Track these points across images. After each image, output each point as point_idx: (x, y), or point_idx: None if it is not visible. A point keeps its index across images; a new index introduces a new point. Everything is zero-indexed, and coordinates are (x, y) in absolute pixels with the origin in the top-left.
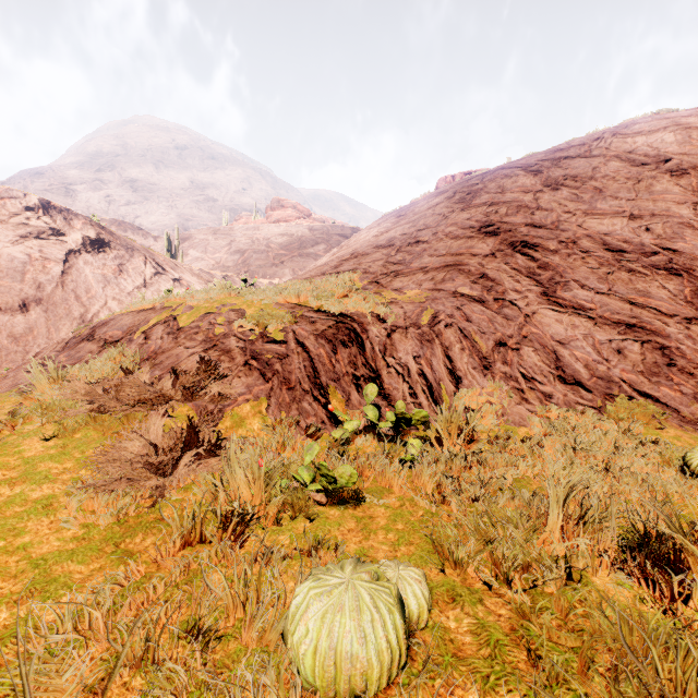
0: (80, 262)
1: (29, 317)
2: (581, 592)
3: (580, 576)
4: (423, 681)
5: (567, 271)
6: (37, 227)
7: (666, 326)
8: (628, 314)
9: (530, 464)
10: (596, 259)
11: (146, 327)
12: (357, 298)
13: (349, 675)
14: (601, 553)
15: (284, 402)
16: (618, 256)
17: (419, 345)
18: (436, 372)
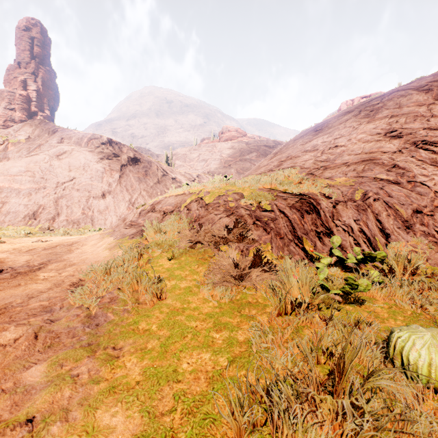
0: (127, 170)
1: (106, 201)
2: None
3: None
4: None
5: None
6: (107, 153)
7: None
8: None
9: None
10: None
11: (186, 204)
12: (307, 184)
13: None
14: None
15: (279, 246)
16: None
17: (356, 212)
18: (371, 230)
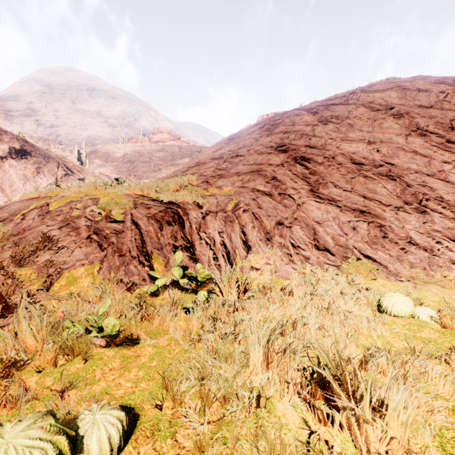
0: (6, 165)
1: None
2: (249, 424)
3: (265, 404)
4: None
5: (327, 176)
6: None
7: (384, 212)
8: (362, 204)
9: (277, 307)
10: (345, 168)
11: (26, 211)
12: (185, 191)
13: None
14: (288, 382)
15: (114, 266)
16: (359, 167)
17: (223, 224)
18: (234, 243)
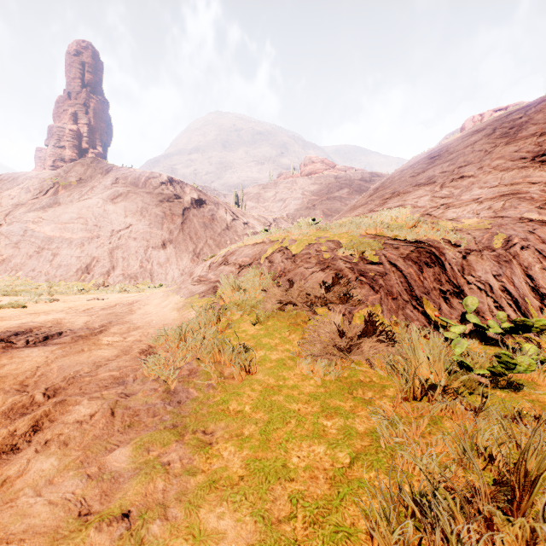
0: (190, 215)
1: (167, 252)
2: None
3: None
4: None
5: None
6: (167, 194)
7: None
8: None
9: None
10: None
11: (266, 255)
12: (425, 227)
13: None
14: None
15: (392, 309)
16: None
17: (497, 265)
18: (519, 289)
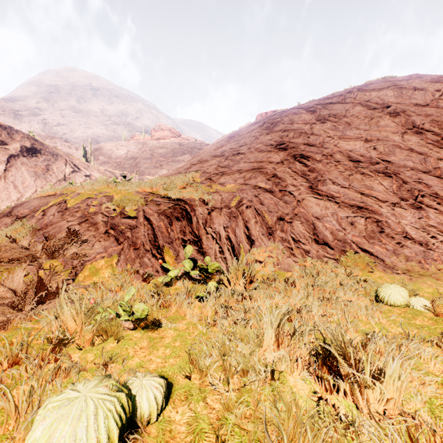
0: (18, 163)
1: None
2: (268, 390)
3: (279, 376)
4: None
5: (325, 173)
6: None
7: (381, 208)
8: (359, 200)
9: (281, 297)
10: (343, 166)
11: (46, 207)
12: (191, 189)
13: None
14: (297, 359)
15: (130, 258)
16: (356, 165)
17: (228, 219)
18: (238, 237)
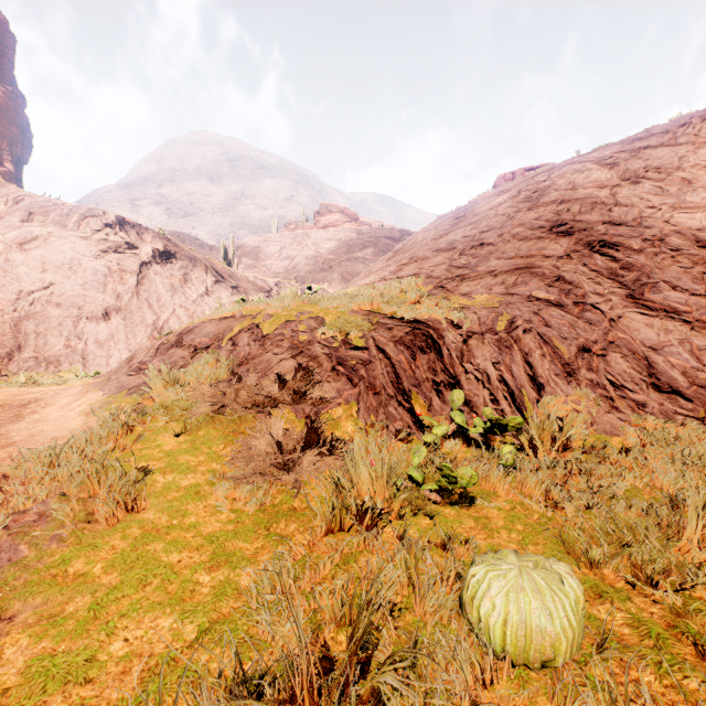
0: (151, 273)
1: (111, 325)
2: None
3: None
4: (612, 656)
5: (655, 271)
6: (115, 242)
7: None
8: None
9: (638, 474)
10: (688, 257)
11: (232, 335)
12: (429, 304)
13: (541, 645)
14: None
15: (371, 407)
16: None
17: (497, 351)
18: (517, 378)
